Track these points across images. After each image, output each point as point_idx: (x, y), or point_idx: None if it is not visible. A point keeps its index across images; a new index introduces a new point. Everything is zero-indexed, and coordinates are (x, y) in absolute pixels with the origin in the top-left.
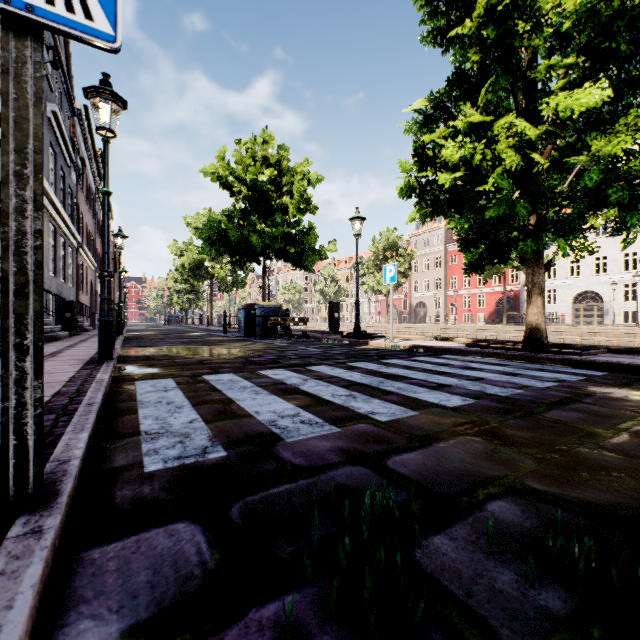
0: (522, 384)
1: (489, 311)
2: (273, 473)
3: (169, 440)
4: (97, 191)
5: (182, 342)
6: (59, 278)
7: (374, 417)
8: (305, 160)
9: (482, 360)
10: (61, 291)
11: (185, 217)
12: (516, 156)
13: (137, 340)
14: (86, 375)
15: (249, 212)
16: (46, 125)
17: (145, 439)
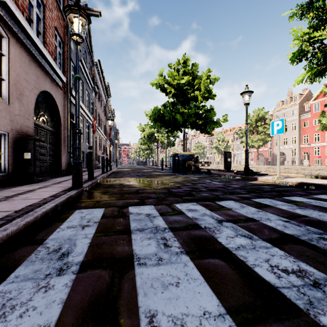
0: None
1: None
2: None
3: None
4: (107, 103)
5: (137, 175)
6: (85, 142)
7: None
8: (207, 69)
9: None
10: (86, 149)
11: (145, 112)
12: None
13: (116, 173)
14: (41, 203)
15: (175, 103)
16: None
17: None
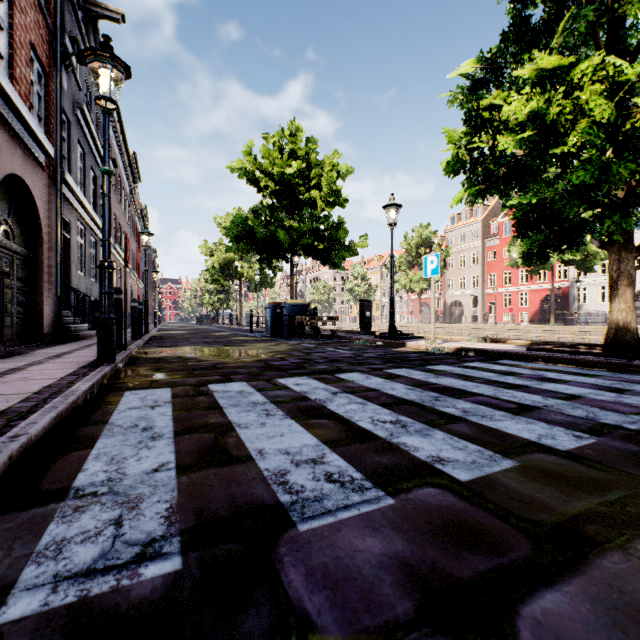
0: None
1: (533, 310)
2: None
3: (100, 515)
4: (132, 194)
5: (205, 342)
6: (89, 277)
7: (445, 470)
8: (334, 152)
9: (556, 368)
10: (91, 290)
11: (215, 217)
12: (608, 104)
13: (161, 340)
14: (65, 383)
15: (276, 208)
16: (73, 123)
17: (64, 510)
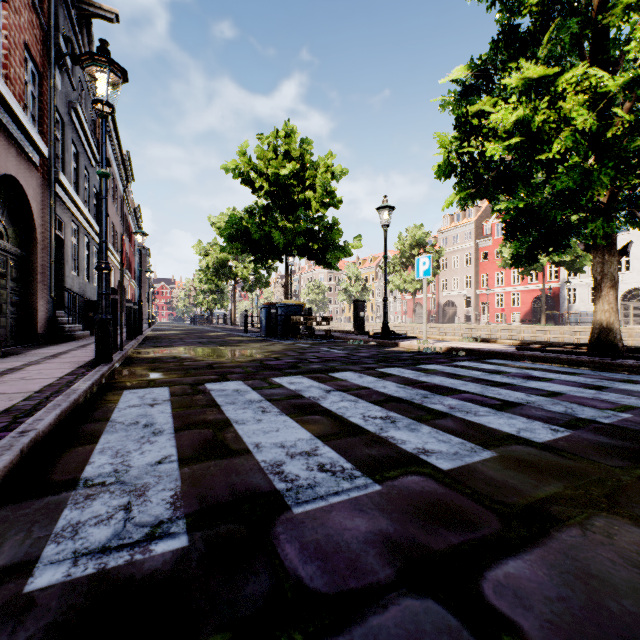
0: (621, 403)
1: (524, 310)
2: (257, 613)
3: (110, 502)
4: (125, 193)
5: (200, 342)
6: (82, 277)
7: (429, 461)
8: (329, 153)
9: (542, 366)
10: (85, 290)
11: (209, 217)
12: (590, 113)
13: (156, 340)
14: (65, 383)
15: (271, 209)
16: (67, 122)
17: (76, 498)
